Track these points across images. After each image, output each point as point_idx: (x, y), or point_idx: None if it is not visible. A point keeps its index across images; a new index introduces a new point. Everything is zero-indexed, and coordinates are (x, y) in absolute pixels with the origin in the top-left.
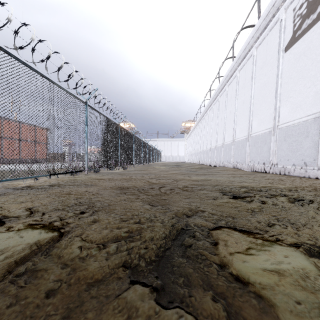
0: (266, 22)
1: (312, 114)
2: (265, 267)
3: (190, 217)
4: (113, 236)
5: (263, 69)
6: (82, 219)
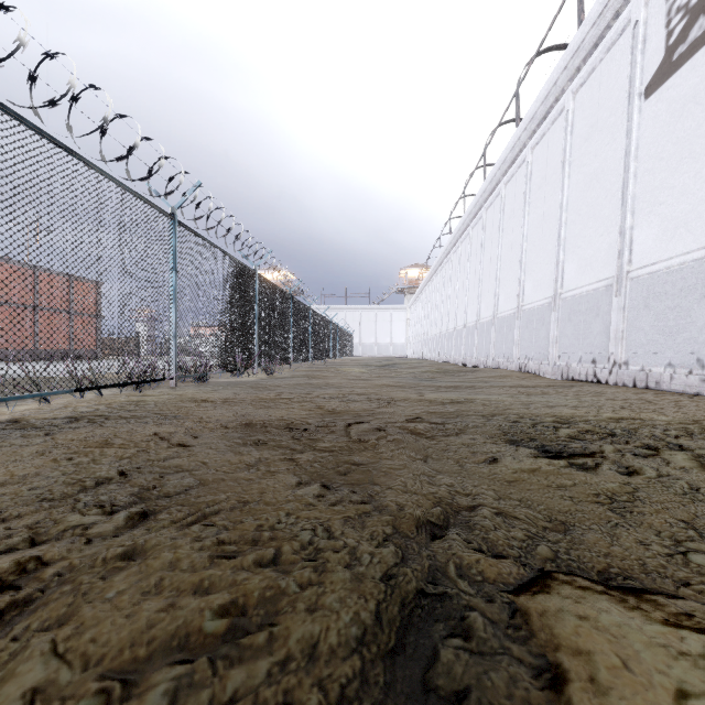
0: (598, 30)
1: None
2: None
3: (439, 533)
4: (173, 632)
5: (591, 142)
6: (96, 544)
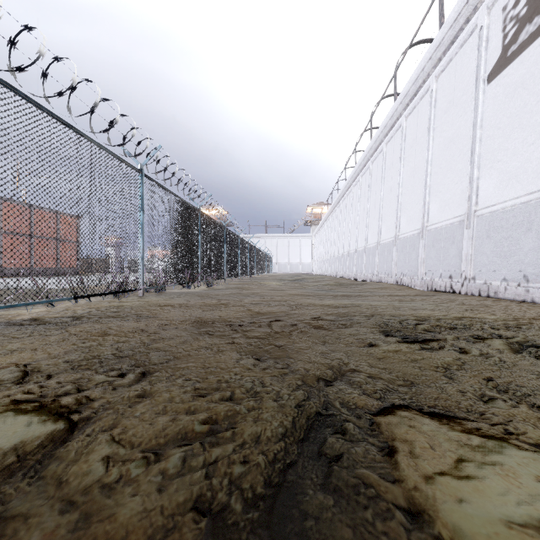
0: (454, 31)
1: (537, 190)
2: (507, 514)
3: (331, 385)
4: (178, 431)
5: (449, 114)
6: (119, 390)
